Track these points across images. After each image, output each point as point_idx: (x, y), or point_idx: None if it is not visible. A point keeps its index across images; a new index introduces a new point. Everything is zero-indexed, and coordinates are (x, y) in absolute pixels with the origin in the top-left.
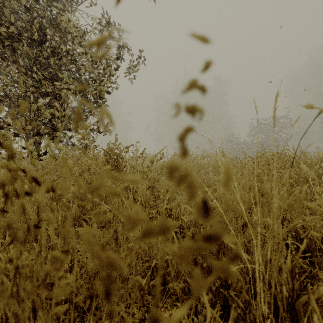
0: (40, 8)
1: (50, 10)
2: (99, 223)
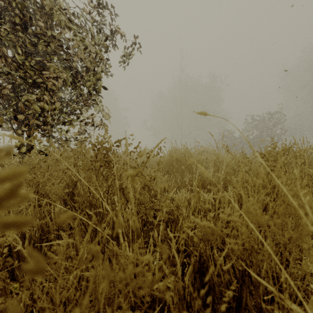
0: None
1: None
2: None
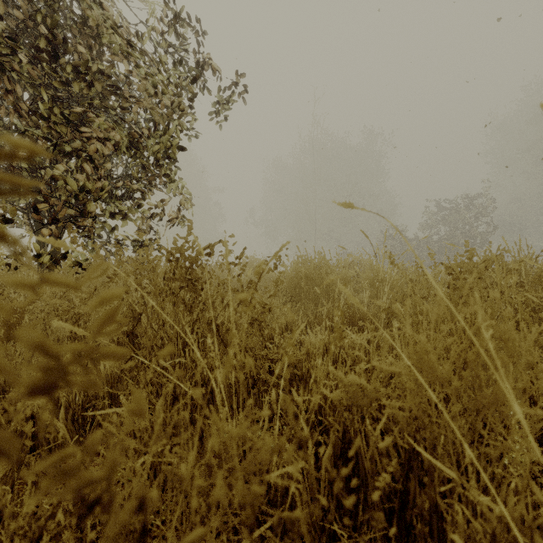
0: (59, 0)
1: (78, 4)
2: (74, 497)
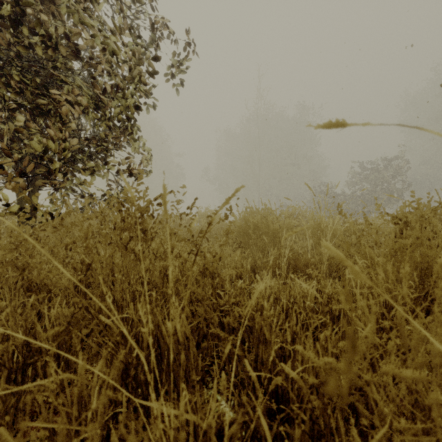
0: None
1: None
2: None
